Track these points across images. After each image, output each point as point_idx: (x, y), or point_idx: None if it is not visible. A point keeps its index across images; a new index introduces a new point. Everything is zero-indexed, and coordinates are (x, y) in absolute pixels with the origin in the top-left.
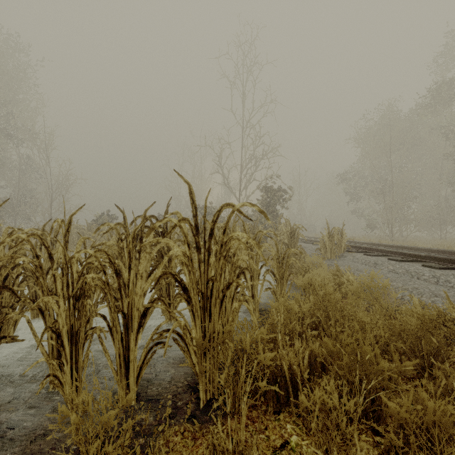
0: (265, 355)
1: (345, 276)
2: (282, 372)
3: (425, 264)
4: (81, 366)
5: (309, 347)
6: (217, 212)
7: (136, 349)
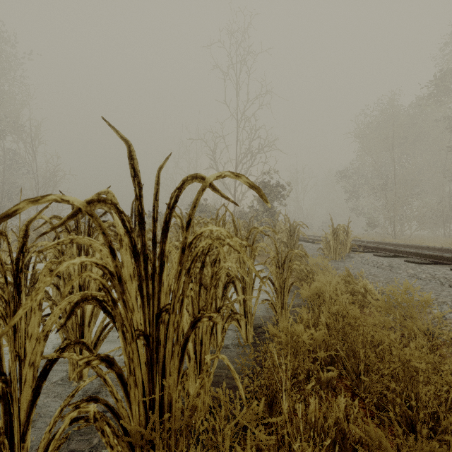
0: None
1: (361, 283)
2: None
3: None
4: None
5: (332, 414)
6: (176, 190)
7: (27, 437)
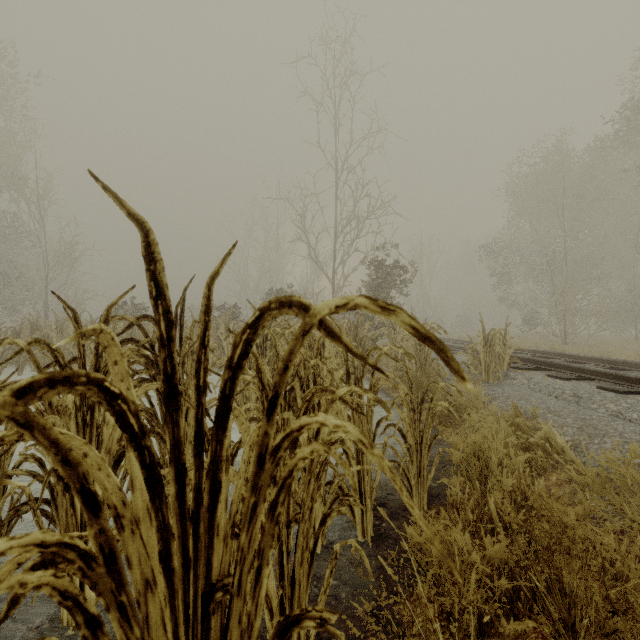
0: None
1: (541, 431)
2: None
3: None
4: None
5: None
6: (246, 329)
7: None
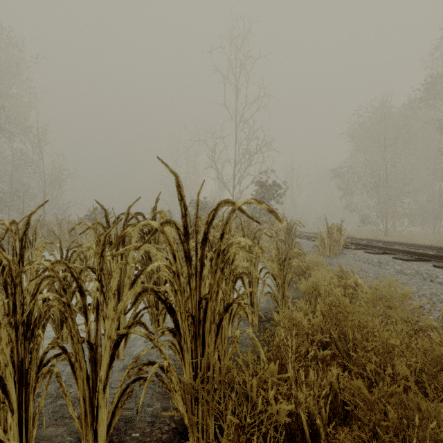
0: (278, 407)
1: (352, 278)
2: (299, 423)
3: (436, 265)
4: (31, 416)
5: (327, 379)
6: (213, 211)
7: (106, 389)
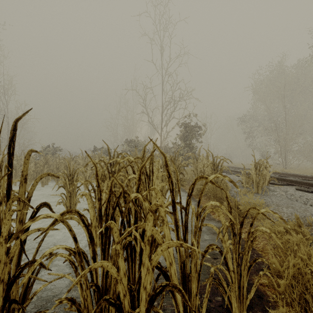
0: None
1: None
2: None
3: None
4: None
5: None
6: None
7: None
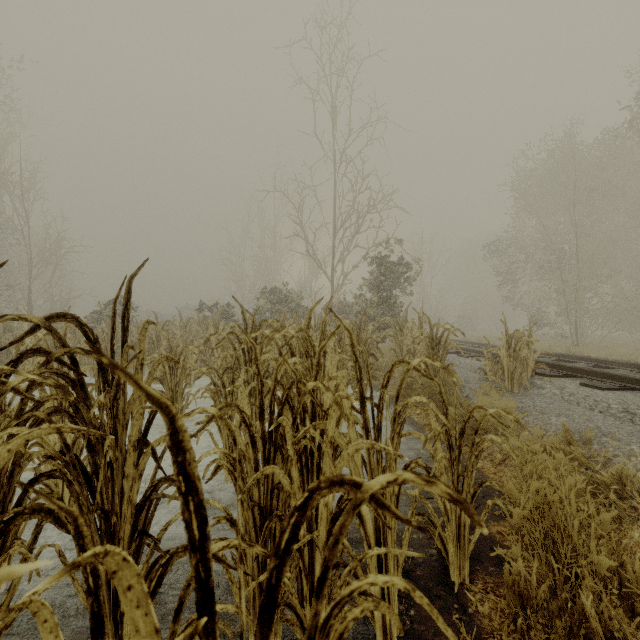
0: None
1: (613, 468)
2: None
3: None
4: None
5: None
6: None
7: None
